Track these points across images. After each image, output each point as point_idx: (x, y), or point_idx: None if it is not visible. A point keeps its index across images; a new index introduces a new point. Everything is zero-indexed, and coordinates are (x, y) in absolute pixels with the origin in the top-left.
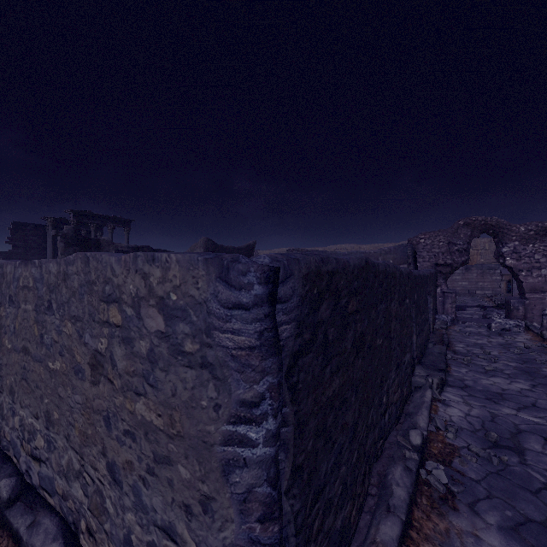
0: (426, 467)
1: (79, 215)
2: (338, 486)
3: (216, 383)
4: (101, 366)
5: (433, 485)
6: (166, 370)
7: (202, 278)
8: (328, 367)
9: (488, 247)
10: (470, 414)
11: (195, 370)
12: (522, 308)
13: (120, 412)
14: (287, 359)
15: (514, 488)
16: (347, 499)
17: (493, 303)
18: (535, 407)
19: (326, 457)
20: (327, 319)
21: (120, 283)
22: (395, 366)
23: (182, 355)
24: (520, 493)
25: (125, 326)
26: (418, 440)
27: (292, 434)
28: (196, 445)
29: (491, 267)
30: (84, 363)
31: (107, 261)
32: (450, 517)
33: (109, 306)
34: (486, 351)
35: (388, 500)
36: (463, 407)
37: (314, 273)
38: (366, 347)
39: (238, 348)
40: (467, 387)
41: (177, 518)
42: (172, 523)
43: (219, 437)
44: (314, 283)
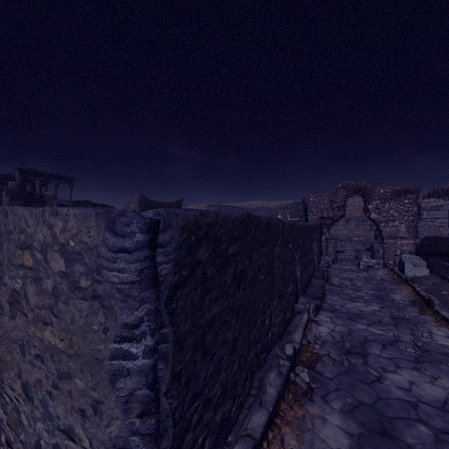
0: (295, 371)
1: (24, 173)
2: (218, 388)
3: (105, 311)
4: (18, 302)
5: (299, 384)
6: (66, 303)
7: (93, 228)
8: (207, 296)
9: (362, 204)
10: (334, 330)
11: (88, 301)
12: (382, 251)
13: (32, 340)
14: (167, 291)
15: (355, 382)
16: (227, 398)
17: (365, 247)
18: (380, 323)
19: (206, 366)
20: (206, 259)
21: (32, 232)
22: (277, 296)
23: (78, 290)
24: (359, 385)
25: (35, 268)
26: (290, 351)
27: (172, 349)
28: (89, 361)
29: (364, 219)
30: (3, 301)
31: (22, 214)
32: (307, 406)
33: (24, 252)
34: (353, 283)
35: (262, 397)
36: (330, 325)
37: (192, 224)
38: (247, 281)
39: (122, 283)
40: (335, 310)
41: (75, 421)
42: (71, 426)
43: (107, 353)
44: (191, 232)
